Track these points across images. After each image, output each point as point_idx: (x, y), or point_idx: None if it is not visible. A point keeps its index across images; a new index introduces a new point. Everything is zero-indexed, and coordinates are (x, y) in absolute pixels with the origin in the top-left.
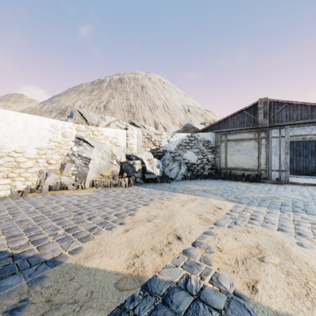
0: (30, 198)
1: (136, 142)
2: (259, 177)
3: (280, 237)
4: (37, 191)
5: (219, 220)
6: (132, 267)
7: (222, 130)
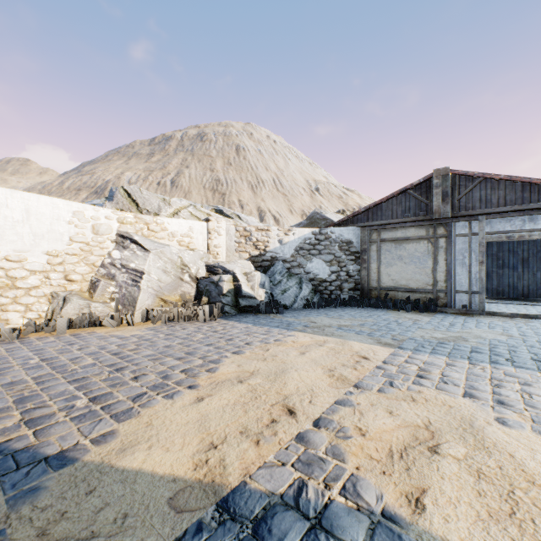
0: (33, 342)
1: (225, 244)
2: (436, 304)
3: (468, 408)
4: (47, 329)
5: (364, 379)
6: (203, 467)
7: (373, 223)
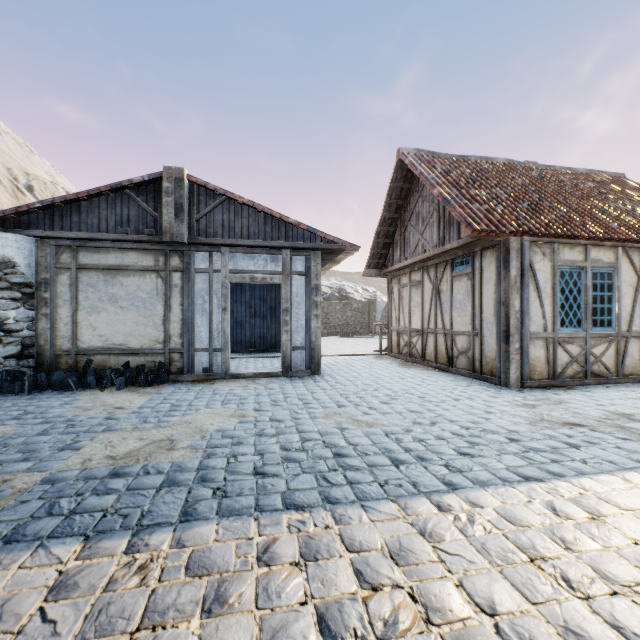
0: None
1: None
2: (169, 371)
3: None
4: None
5: None
6: None
7: (63, 234)
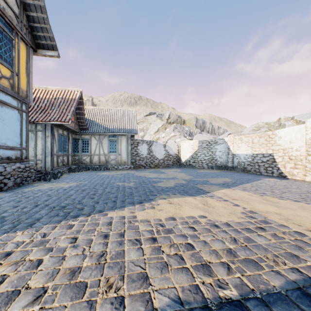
0: None
1: None
2: None
3: (216, 217)
4: None
5: (260, 215)
6: (218, 192)
7: None
